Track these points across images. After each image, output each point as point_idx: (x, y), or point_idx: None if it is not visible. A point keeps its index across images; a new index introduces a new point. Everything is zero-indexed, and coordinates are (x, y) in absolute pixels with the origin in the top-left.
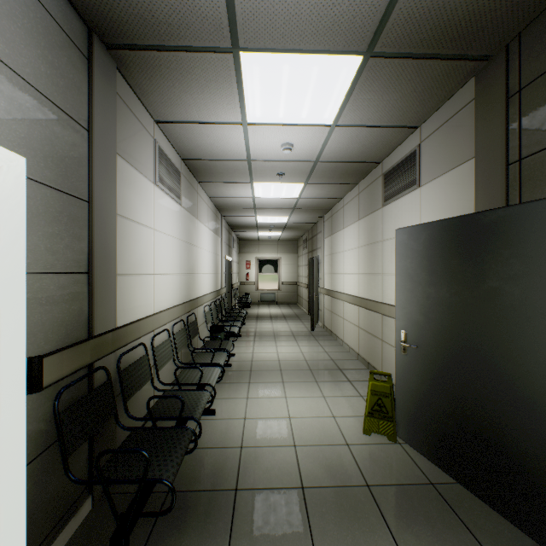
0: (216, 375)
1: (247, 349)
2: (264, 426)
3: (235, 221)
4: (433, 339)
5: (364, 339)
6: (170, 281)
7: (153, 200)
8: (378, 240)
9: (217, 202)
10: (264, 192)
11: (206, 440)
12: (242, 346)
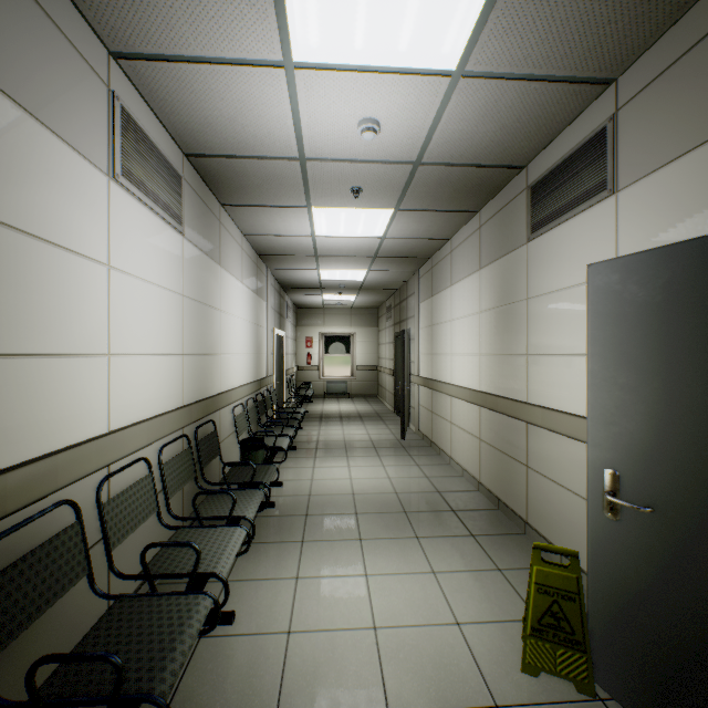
0: (234, 548)
1: (304, 472)
2: (326, 655)
3: (288, 277)
4: (699, 499)
5: (491, 460)
6: (155, 367)
7: (106, 208)
8: (518, 298)
9: (258, 244)
10: (330, 226)
11: (202, 701)
12: (296, 468)
